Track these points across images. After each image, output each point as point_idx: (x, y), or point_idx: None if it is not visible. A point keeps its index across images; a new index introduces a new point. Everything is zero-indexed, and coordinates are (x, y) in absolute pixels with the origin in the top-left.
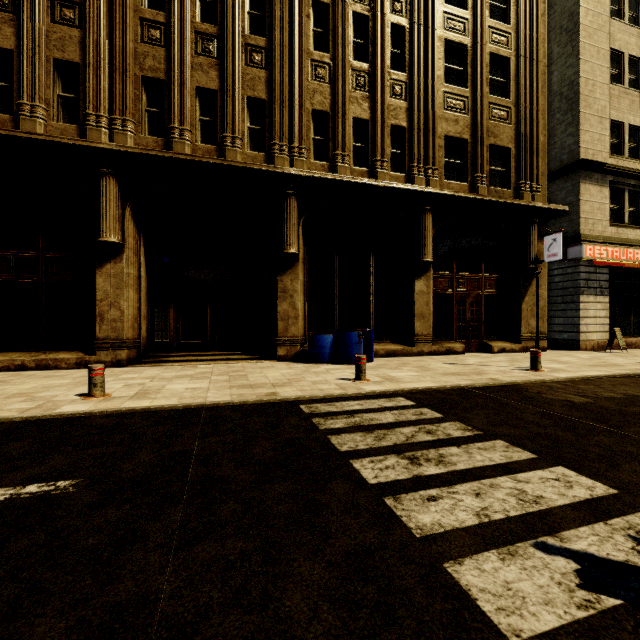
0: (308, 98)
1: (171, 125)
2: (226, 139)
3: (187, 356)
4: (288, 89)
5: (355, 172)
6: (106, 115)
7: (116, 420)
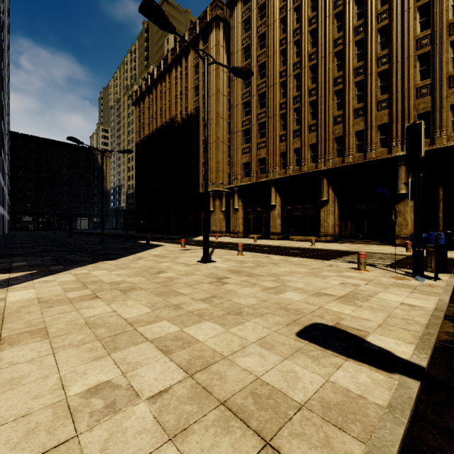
0: (414, 110)
1: (344, 152)
2: (367, 149)
3: (354, 241)
4: (401, 111)
5: (452, 137)
6: (323, 157)
7: (313, 249)
